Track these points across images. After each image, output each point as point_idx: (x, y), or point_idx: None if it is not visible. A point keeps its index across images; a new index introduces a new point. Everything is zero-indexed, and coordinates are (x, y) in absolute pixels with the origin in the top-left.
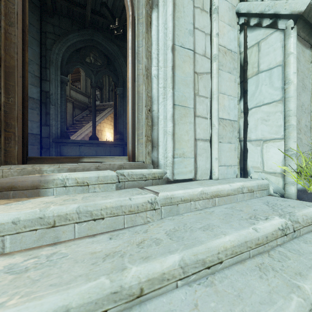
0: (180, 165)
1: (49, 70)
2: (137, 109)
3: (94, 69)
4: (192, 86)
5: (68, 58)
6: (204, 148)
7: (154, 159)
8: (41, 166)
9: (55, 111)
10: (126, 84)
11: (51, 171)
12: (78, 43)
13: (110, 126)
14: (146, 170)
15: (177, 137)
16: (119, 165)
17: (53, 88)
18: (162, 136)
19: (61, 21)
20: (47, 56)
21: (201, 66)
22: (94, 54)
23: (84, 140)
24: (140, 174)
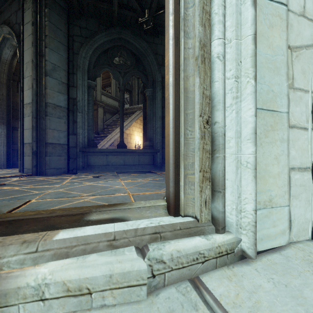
0: (265, 222)
1: (77, 75)
2: (183, 121)
3: (122, 71)
4: (285, 70)
5: (95, 61)
6: (303, 184)
7: (218, 215)
8: (1, 251)
9: (82, 118)
10: (156, 84)
11: (18, 262)
12: (106, 43)
13: (139, 130)
14: (203, 241)
15: (259, 170)
16: (152, 233)
17: (80, 95)
18: (232, 170)
19: (88, 22)
20: (74, 61)
21: (298, 34)
22: (123, 57)
23: (111, 149)
24: (193, 253)
